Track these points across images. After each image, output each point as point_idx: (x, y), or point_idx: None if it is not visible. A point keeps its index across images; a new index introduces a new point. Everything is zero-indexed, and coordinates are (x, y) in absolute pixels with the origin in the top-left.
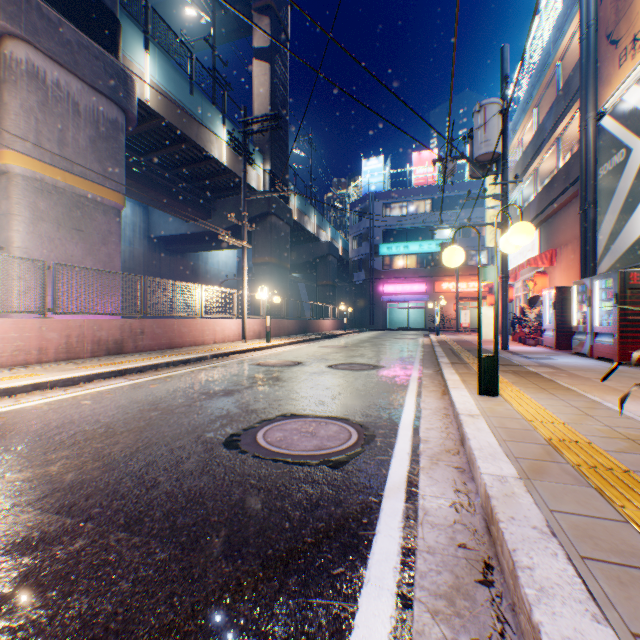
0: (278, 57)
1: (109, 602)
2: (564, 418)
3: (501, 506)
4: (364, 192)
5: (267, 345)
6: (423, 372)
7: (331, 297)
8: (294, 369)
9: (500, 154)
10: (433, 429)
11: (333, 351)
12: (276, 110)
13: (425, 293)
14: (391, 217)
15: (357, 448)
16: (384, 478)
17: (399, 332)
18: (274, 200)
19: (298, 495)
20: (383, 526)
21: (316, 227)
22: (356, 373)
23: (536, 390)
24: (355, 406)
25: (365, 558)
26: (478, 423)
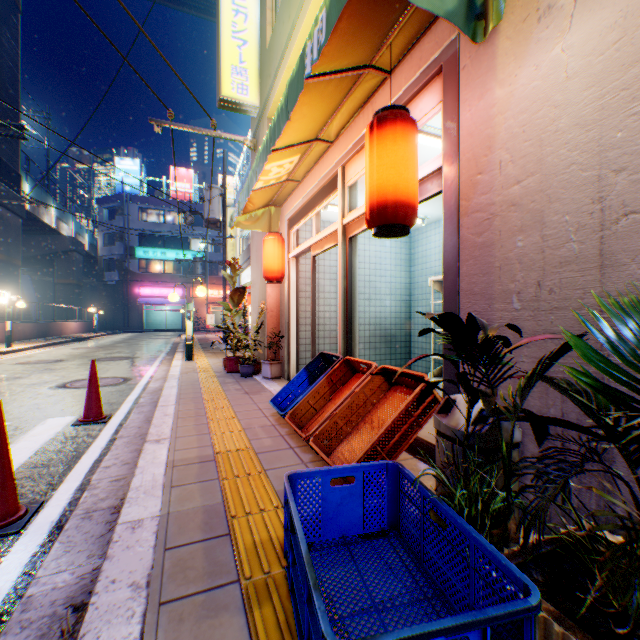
0: (7, 28)
1: (54, 406)
2: (212, 363)
3: (170, 377)
4: (118, 190)
5: (12, 349)
6: (166, 358)
7: (77, 297)
8: (62, 363)
9: (221, 220)
10: (161, 374)
11: (91, 351)
12: (5, 88)
13: (183, 297)
14: (149, 222)
15: (125, 382)
16: (137, 385)
17: (157, 333)
18: (2, 189)
19: (103, 391)
20: (136, 390)
21: (57, 219)
22: (118, 362)
23: (214, 357)
24: (121, 373)
25: (131, 393)
26: (178, 367)
